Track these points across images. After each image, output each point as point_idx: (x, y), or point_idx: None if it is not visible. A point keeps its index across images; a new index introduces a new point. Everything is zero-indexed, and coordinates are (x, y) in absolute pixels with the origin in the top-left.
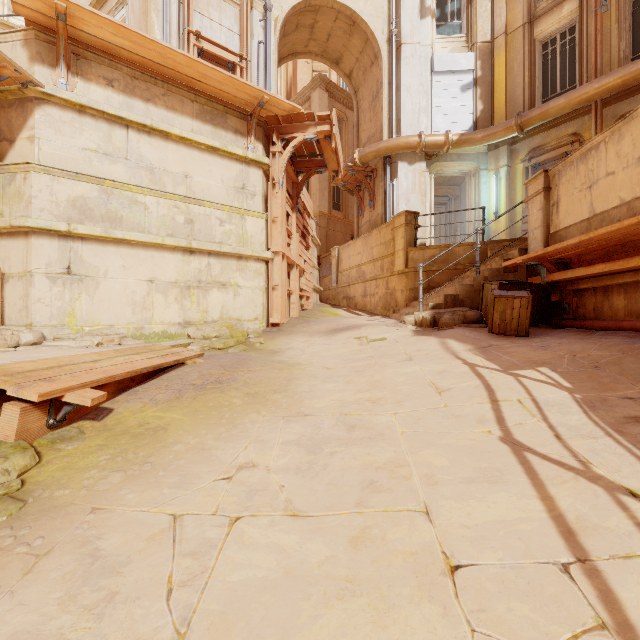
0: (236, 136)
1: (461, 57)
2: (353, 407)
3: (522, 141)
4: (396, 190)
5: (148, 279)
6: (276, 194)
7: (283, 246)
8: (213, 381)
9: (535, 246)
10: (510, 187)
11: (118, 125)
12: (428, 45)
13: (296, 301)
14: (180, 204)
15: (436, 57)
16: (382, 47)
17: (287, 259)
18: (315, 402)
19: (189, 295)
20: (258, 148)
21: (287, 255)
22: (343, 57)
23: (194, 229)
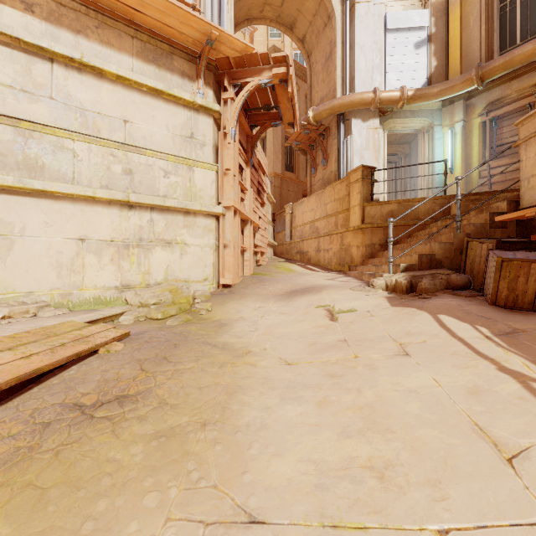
0: (183, 79)
1: (415, 14)
2: (344, 492)
3: (479, 95)
4: (350, 147)
5: (77, 237)
6: (228, 144)
7: (236, 201)
8: (112, 398)
9: (532, 197)
10: (466, 142)
11: (40, 58)
12: (381, 3)
13: (250, 258)
14: (117, 152)
15: (390, 15)
16: (335, 7)
17: (240, 215)
18: (270, 466)
19: (128, 255)
20: (208, 94)
21: (240, 210)
22: (297, 22)
23: (134, 180)
